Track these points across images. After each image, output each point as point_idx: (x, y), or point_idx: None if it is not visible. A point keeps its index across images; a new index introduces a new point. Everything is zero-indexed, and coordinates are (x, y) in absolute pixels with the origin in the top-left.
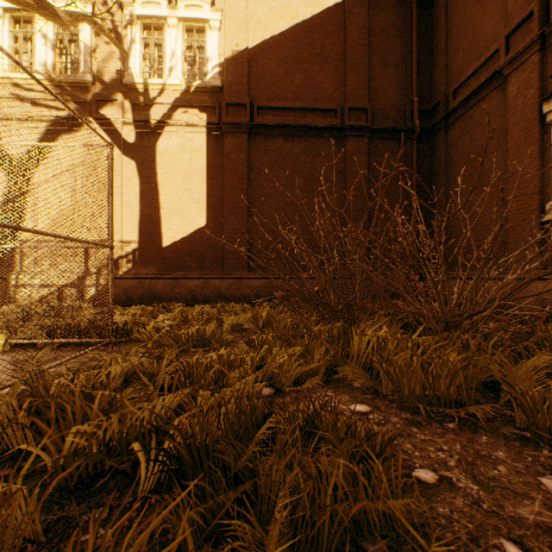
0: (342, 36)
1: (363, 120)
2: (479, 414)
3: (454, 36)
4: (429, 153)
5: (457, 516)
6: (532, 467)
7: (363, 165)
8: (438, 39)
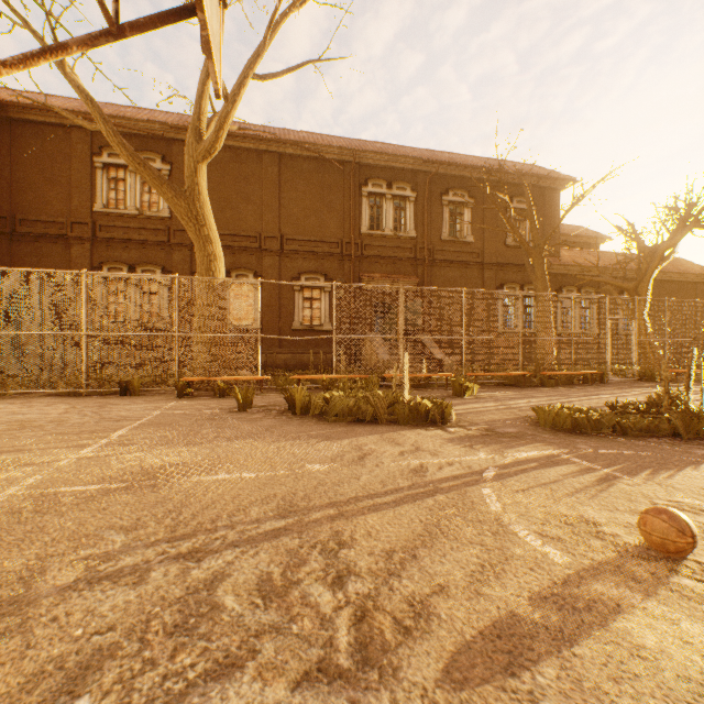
0: None
1: None
2: None
3: (21, 179)
4: None
5: None
6: None
7: None
8: (3, 167)
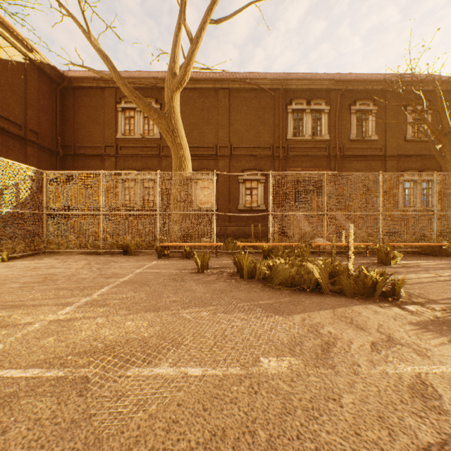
0: (25, 83)
1: (36, 138)
2: None
3: (79, 122)
4: (63, 165)
5: None
6: None
7: (36, 163)
8: (70, 116)
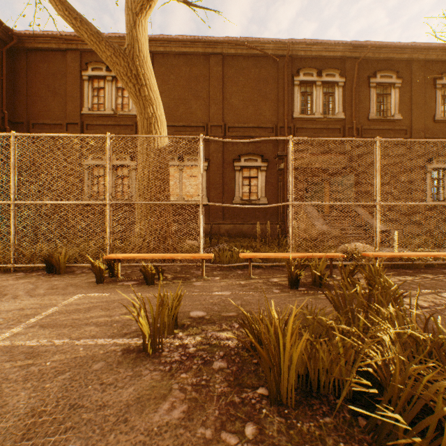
0: None
1: None
2: None
3: (34, 94)
4: None
5: None
6: None
7: None
8: (22, 85)
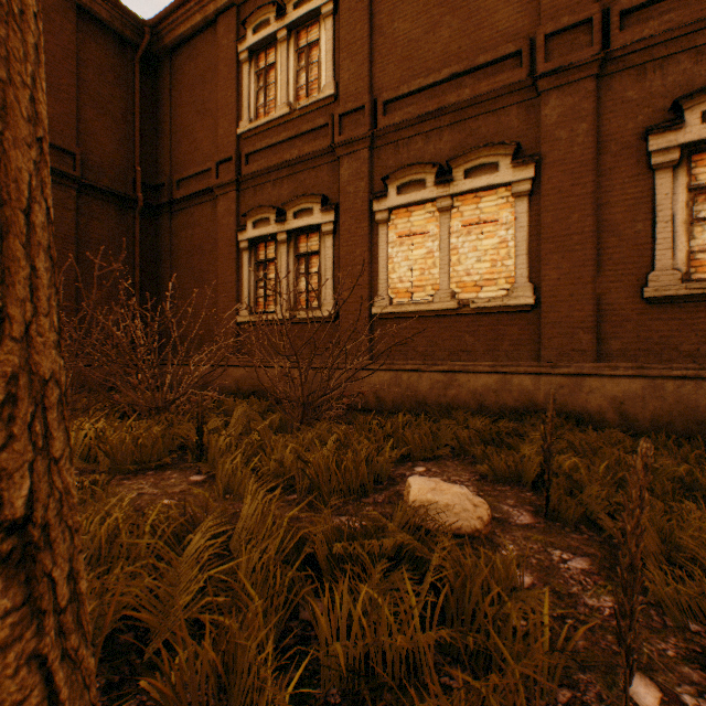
0: None
1: (70, 166)
2: (168, 460)
3: (179, 127)
4: (155, 231)
5: (145, 501)
6: (189, 475)
7: (70, 223)
8: (164, 118)
